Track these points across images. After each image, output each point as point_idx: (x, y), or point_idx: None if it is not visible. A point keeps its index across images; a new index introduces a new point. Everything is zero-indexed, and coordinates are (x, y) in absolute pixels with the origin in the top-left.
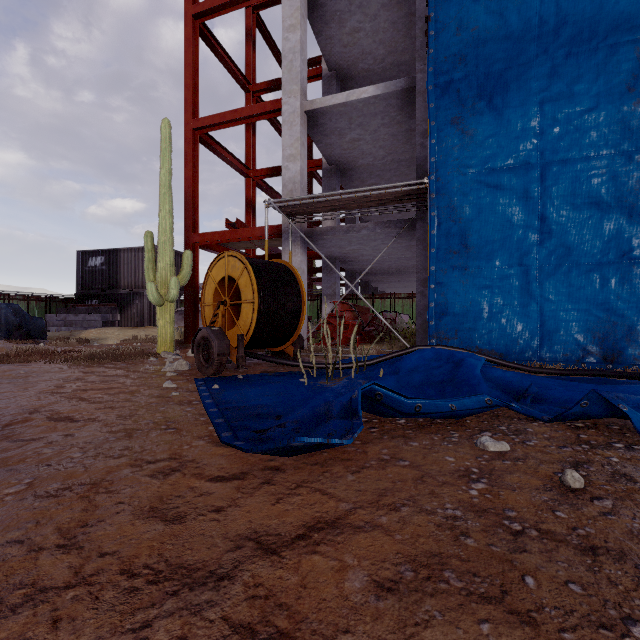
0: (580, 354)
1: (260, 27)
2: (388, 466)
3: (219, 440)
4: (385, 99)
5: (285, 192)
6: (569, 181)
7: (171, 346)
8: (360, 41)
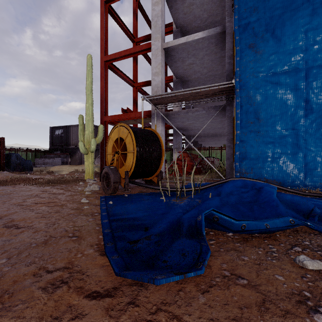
0: None
1: (140, 8)
2: (231, 285)
3: (103, 249)
4: (208, 39)
5: (153, 92)
6: None
7: (92, 176)
8: (193, 10)
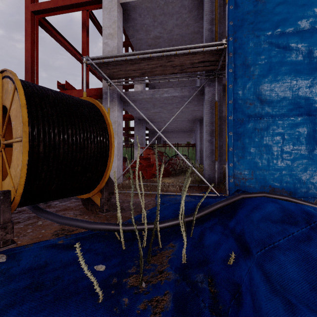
0: None
1: None
2: None
3: None
4: None
5: None
6: None
7: None
8: None
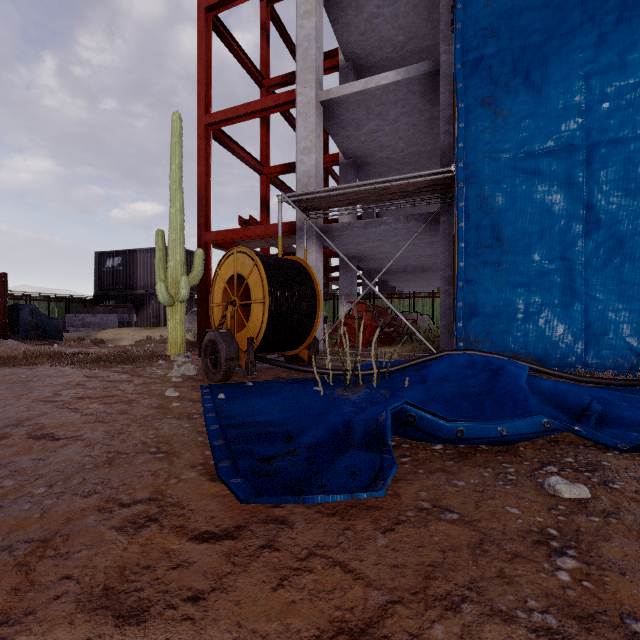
0: (634, 360)
1: (275, 21)
2: (431, 521)
3: (215, 471)
4: (406, 85)
5: (300, 187)
6: (620, 163)
7: (182, 348)
8: (378, 28)
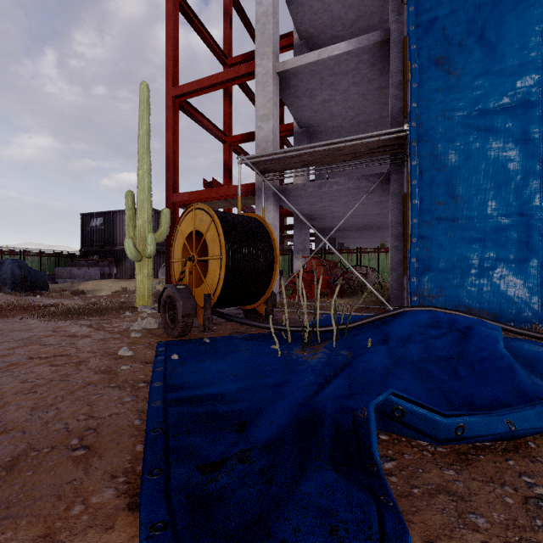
0: None
1: (236, 7)
2: None
3: (139, 487)
4: (357, 55)
5: (258, 151)
6: None
7: (149, 300)
8: (330, 7)
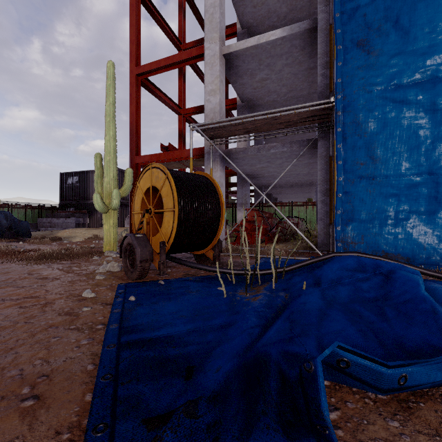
0: None
1: (189, 2)
2: None
3: None
4: (290, 40)
5: (207, 120)
6: None
7: (114, 246)
8: (267, 1)
